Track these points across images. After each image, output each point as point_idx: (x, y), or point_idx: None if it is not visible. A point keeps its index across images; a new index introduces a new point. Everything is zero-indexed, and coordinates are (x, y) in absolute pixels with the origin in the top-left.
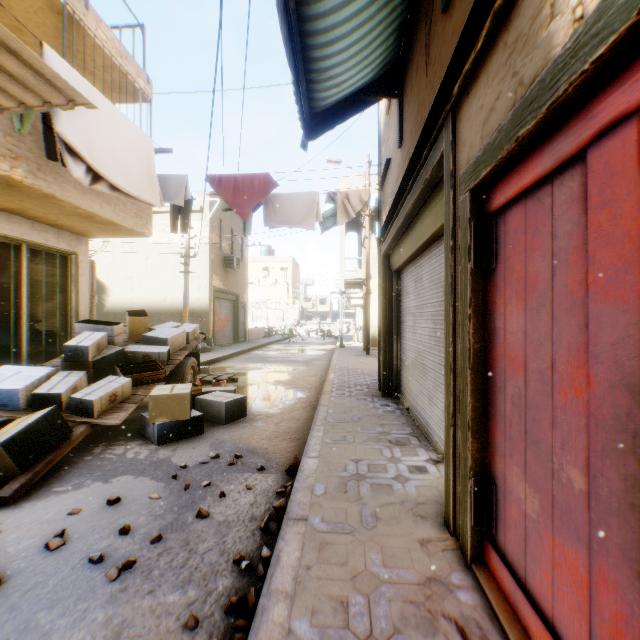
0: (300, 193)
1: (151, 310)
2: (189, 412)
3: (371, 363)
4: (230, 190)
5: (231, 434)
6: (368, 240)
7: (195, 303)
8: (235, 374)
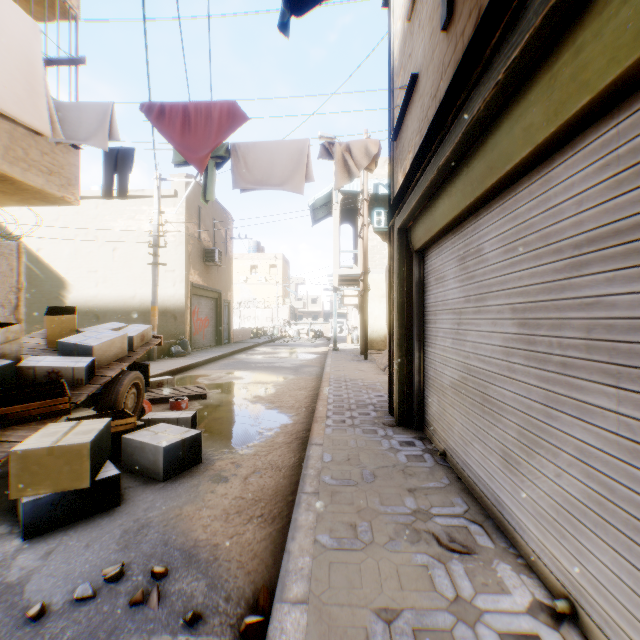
0: (283, 141)
1: (119, 308)
2: (89, 475)
3: (372, 371)
4: (177, 125)
5: (166, 505)
6: (366, 228)
7: (169, 301)
8: (204, 387)
